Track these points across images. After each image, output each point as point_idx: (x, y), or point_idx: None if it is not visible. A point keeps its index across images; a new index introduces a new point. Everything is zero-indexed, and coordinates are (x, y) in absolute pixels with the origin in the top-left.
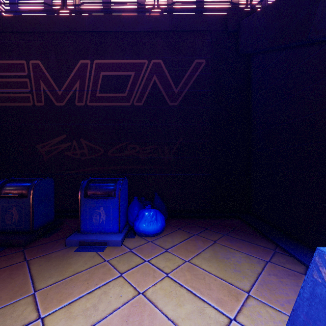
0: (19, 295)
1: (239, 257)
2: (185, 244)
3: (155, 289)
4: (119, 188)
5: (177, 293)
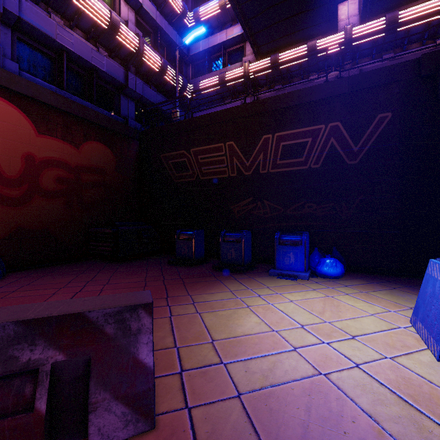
0: (261, 287)
1: (414, 297)
2: (363, 285)
3: (339, 296)
4: (305, 239)
5: (354, 300)
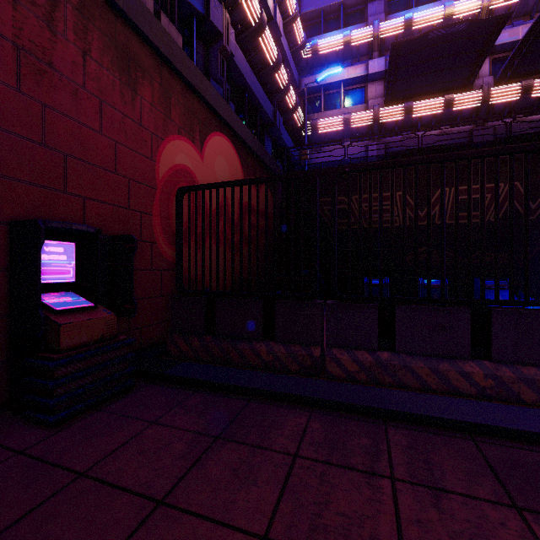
0: None
1: None
2: None
3: None
4: None
5: None
